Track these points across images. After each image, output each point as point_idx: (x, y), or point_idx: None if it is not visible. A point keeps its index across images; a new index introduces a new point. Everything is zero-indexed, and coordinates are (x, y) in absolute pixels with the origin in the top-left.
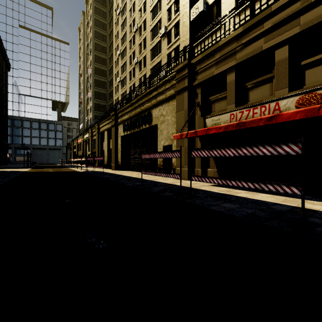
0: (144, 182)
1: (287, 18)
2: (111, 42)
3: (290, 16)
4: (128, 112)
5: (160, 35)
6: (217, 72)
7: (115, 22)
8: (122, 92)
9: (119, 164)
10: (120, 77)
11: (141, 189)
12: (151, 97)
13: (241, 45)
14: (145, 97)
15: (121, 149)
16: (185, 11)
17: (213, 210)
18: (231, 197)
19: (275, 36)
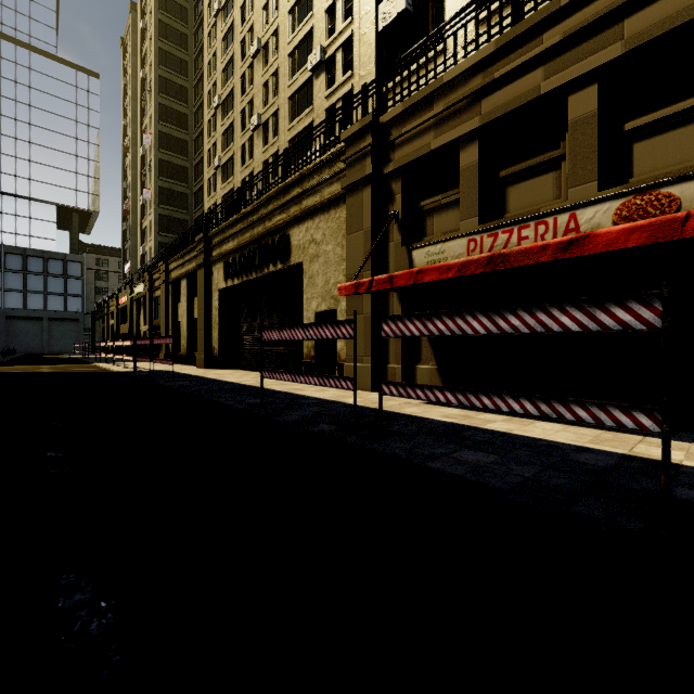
0: (268, 398)
1: (595, 23)
2: (199, 77)
3: (602, 18)
4: (236, 234)
5: (311, 67)
6: (439, 143)
7: (208, 33)
8: (223, 192)
9: (215, 354)
10: (220, 157)
11: (259, 416)
12: (288, 201)
13: (492, 83)
14: (275, 201)
15: (218, 319)
16: (367, 10)
17: (436, 472)
18: (474, 433)
19: (569, 64)
